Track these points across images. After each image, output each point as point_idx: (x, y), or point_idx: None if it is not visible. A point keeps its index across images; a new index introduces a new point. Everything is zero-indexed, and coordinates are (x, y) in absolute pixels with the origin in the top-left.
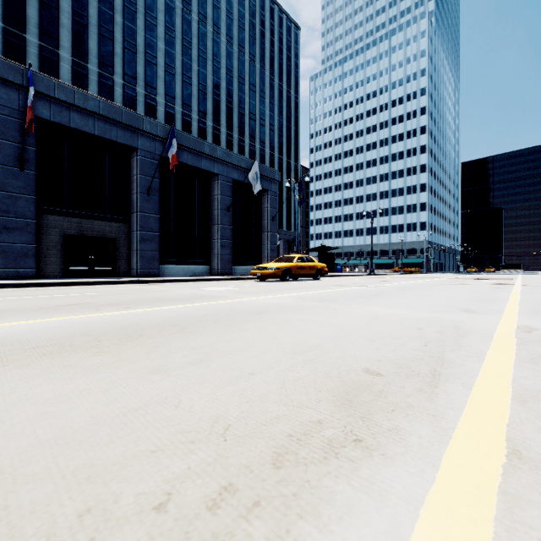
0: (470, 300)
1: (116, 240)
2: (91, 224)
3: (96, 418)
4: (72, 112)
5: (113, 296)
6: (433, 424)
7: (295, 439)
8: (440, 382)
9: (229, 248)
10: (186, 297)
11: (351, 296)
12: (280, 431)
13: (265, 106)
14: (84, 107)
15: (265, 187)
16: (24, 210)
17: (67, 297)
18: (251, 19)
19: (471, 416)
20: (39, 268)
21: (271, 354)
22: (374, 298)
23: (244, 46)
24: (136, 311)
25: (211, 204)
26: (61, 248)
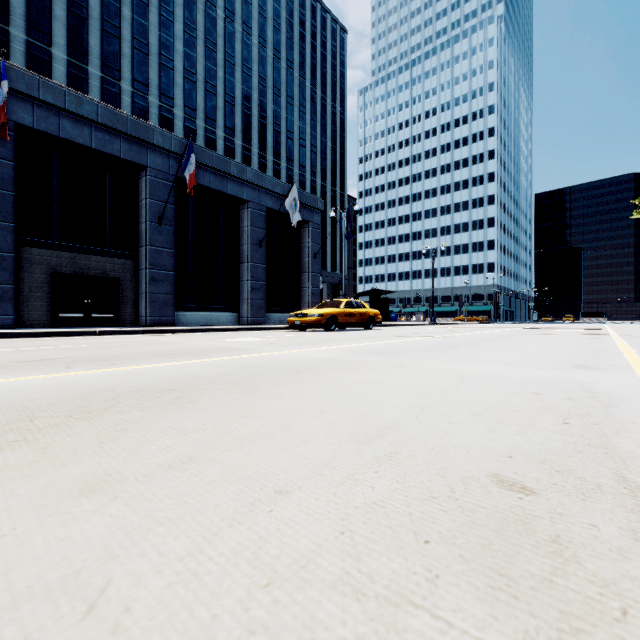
0: (574, 353)
1: (119, 280)
2: (88, 260)
3: None
4: (62, 118)
5: (103, 349)
6: None
7: None
8: None
9: (261, 292)
10: (200, 350)
11: (417, 348)
12: None
13: (306, 122)
14: (77, 113)
15: (305, 217)
16: None
17: (39, 350)
18: (288, 19)
19: None
20: (19, 315)
21: (318, 444)
22: (448, 351)
23: (280, 51)
24: (122, 369)
25: (239, 237)
26: (48, 290)
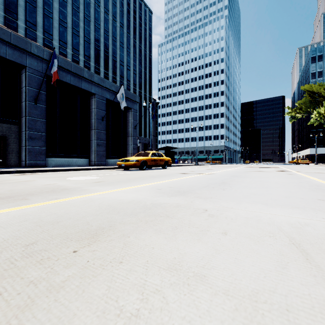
0: (309, 188)
1: (6, 138)
2: None
3: None
4: None
5: None
6: None
7: None
8: None
9: (103, 147)
10: (31, 191)
11: (202, 185)
12: None
13: (130, 57)
14: None
15: (129, 106)
16: None
17: None
18: (121, 0)
19: None
20: None
21: None
22: (226, 188)
23: (116, 17)
24: None
25: (90, 115)
26: None
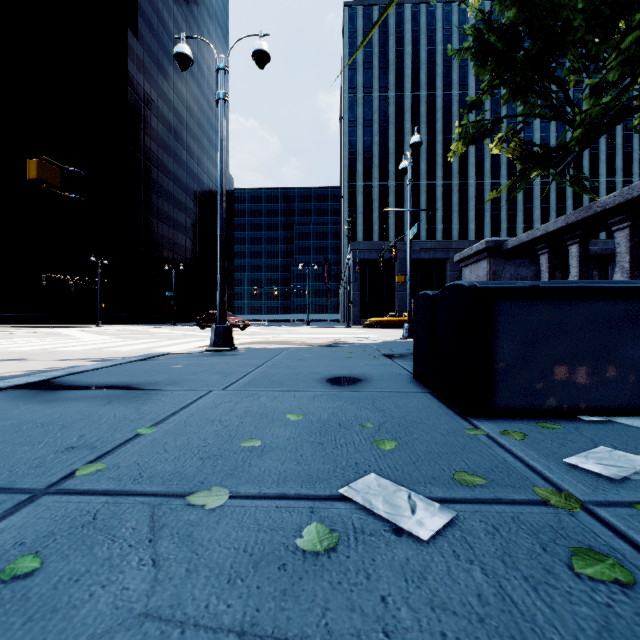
0: None
1: None
2: None
3: None
4: None
5: None
6: None
7: None
8: None
9: None
10: None
11: None
12: None
13: None
14: None
15: None
16: None
17: None
18: None
19: None
20: None
21: None
22: None
23: None
24: None
25: None
26: None
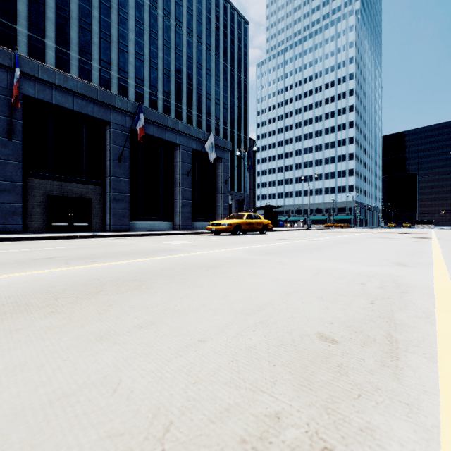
0: (399, 253)
1: (92, 200)
2: (71, 186)
3: (16, 410)
4: (54, 90)
5: (85, 249)
6: (410, 420)
7: (249, 447)
8: (400, 352)
9: (189, 207)
10: (149, 250)
11: (294, 249)
12: (231, 433)
13: (220, 87)
14: (64, 86)
15: (219, 155)
16: (12, 175)
17: (43, 250)
18: (207, 15)
19: (450, 405)
20: (25, 224)
21: (223, 315)
22: (314, 252)
23: (202, 38)
24: (101, 265)
25: (174, 169)
26: (44, 207)
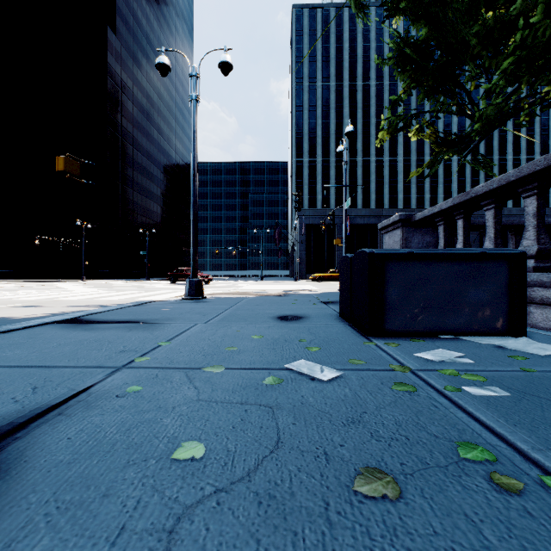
0: None
1: None
2: None
3: None
4: None
5: None
6: None
7: None
8: None
9: None
10: None
11: None
12: None
13: None
14: None
15: None
16: None
17: None
18: None
19: None
20: None
21: None
22: None
23: None
24: None
25: (507, 239)
26: None
